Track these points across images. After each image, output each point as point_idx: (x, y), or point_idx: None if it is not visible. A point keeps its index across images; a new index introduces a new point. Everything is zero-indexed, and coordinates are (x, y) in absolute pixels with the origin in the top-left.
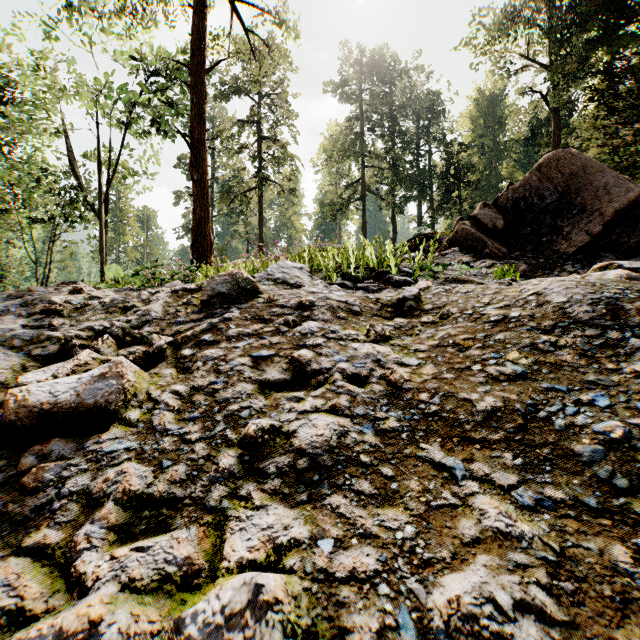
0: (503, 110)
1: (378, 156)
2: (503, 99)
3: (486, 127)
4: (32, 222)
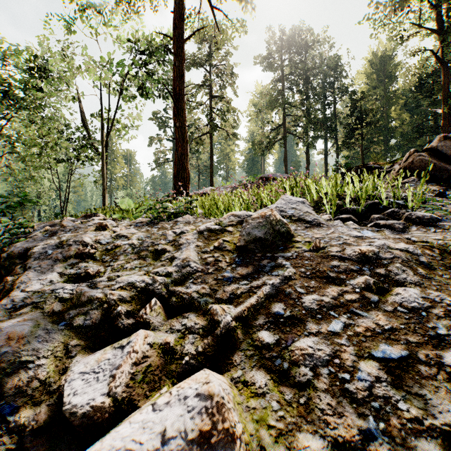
0: (392, 67)
1: (296, 106)
2: (392, 58)
3: (378, 80)
4: (57, 162)
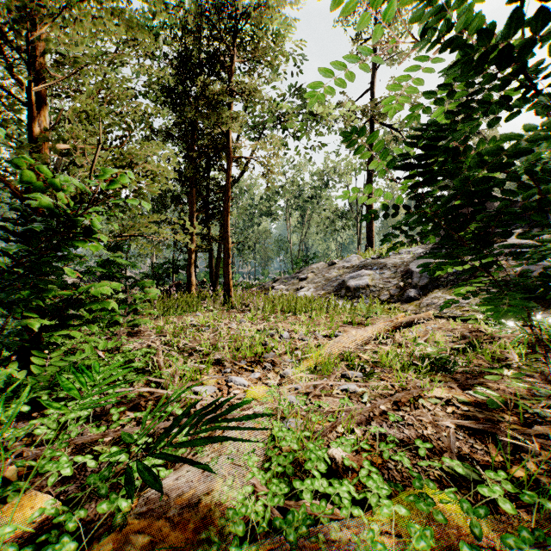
0: None
1: None
2: None
3: None
4: (334, 232)
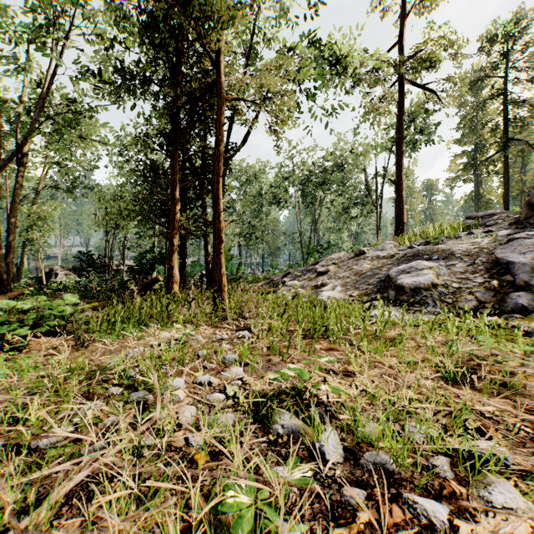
0: None
1: None
2: None
3: None
4: (349, 219)
